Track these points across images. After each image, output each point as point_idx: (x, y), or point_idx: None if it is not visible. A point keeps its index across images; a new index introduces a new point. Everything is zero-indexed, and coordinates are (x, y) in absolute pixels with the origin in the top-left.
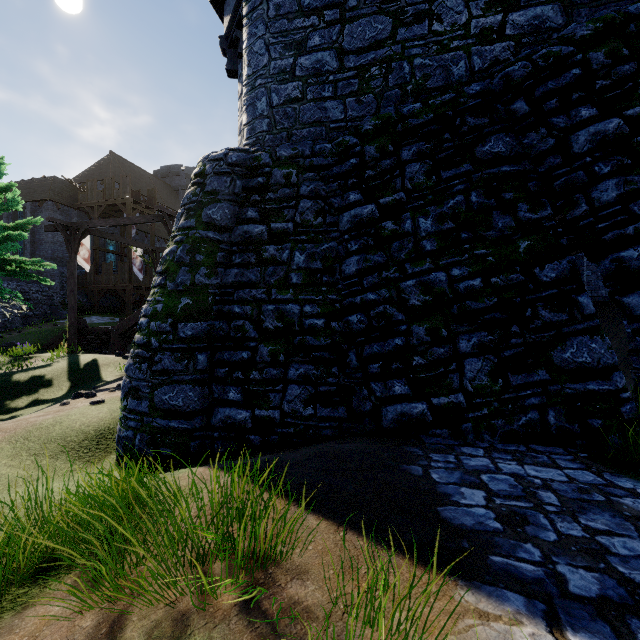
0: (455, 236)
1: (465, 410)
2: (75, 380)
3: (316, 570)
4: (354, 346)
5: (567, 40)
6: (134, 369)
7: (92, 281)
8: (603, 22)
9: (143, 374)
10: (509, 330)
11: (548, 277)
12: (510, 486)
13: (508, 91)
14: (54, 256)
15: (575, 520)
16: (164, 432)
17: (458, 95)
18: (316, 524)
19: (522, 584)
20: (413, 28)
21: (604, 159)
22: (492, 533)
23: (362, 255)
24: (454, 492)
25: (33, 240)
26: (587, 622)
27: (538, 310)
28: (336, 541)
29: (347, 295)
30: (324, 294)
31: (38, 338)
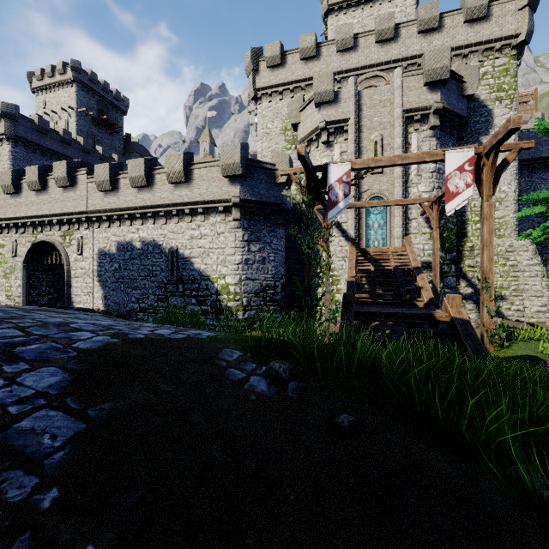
0: None
1: None
2: None
3: None
4: None
5: None
6: None
7: None
8: None
9: None
10: None
11: None
12: None
13: None
14: None
15: None
16: None
17: None
18: None
19: None
20: None
21: None
22: None
23: None
24: None
25: None
26: None
27: None
28: None
29: None
30: None
31: None
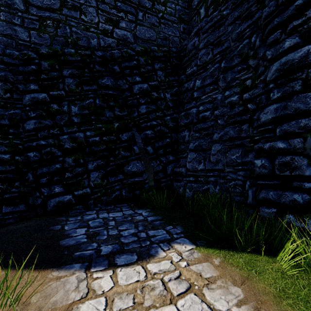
0: (89, 117)
1: (90, 195)
2: None
3: None
4: (31, 169)
5: (133, 49)
6: None
7: None
8: (144, 48)
9: None
10: (110, 159)
11: (124, 138)
12: (99, 223)
13: (113, 60)
14: None
15: (117, 229)
16: None
17: (92, 53)
18: None
19: (83, 259)
20: (72, 12)
21: (143, 97)
22: (81, 244)
23: (38, 120)
24: (72, 232)
25: None
26: (101, 262)
27: (120, 151)
28: None
29: (28, 141)
30: (10, 140)
31: None
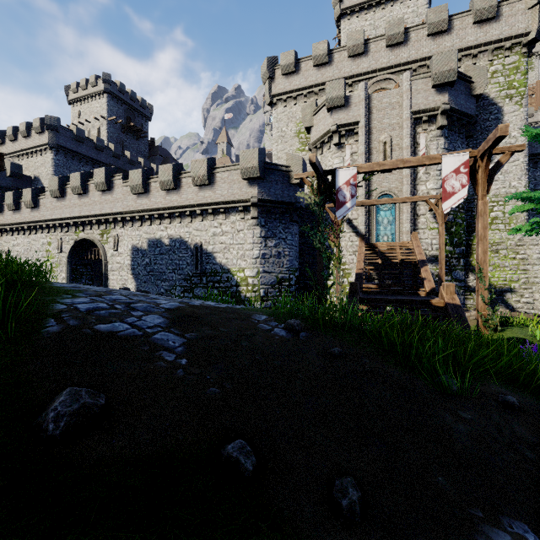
0: None
1: None
2: None
3: None
4: None
5: None
6: None
7: None
8: None
9: None
10: None
11: None
12: None
13: None
14: None
15: None
16: None
17: None
18: None
19: None
20: None
21: None
22: None
23: None
24: None
25: None
26: None
27: None
28: None
29: None
30: None
31: None
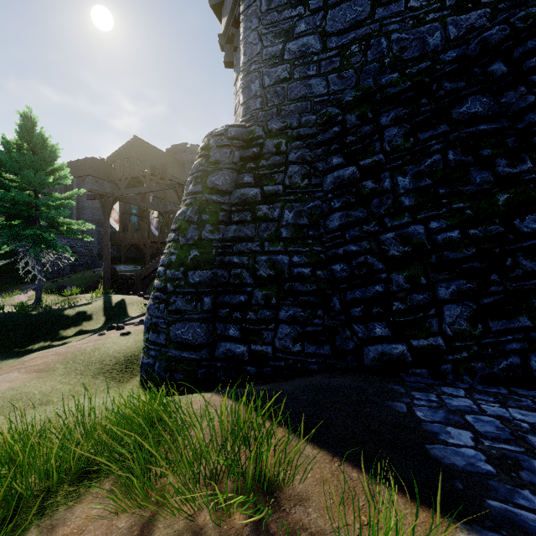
0: (433, 192)
1: (444, 352)
2: (109, 315)
3: (316, 498)
4: (337, 292)
5: None
6: (154, 308)
7: (120, 238)
8: None
9: (161, 313)
10: (488, 278)
11: (529, 228)
12: (497, 428)
13: (485, 54)
14: (93, 219)
15: None
16: (177, 361)
17: (434, 63)
18: (312, 453)
19: (526, 533)
20: (390, 7)
21: None
22: (485, 476)
23: (344, 211)
24: (440, 431)
25: (78, 207)
26: None
27: (519, 259)
28: (332, 471)
29: (331, 247)
30: (310, 246)
31: (82, 282)
